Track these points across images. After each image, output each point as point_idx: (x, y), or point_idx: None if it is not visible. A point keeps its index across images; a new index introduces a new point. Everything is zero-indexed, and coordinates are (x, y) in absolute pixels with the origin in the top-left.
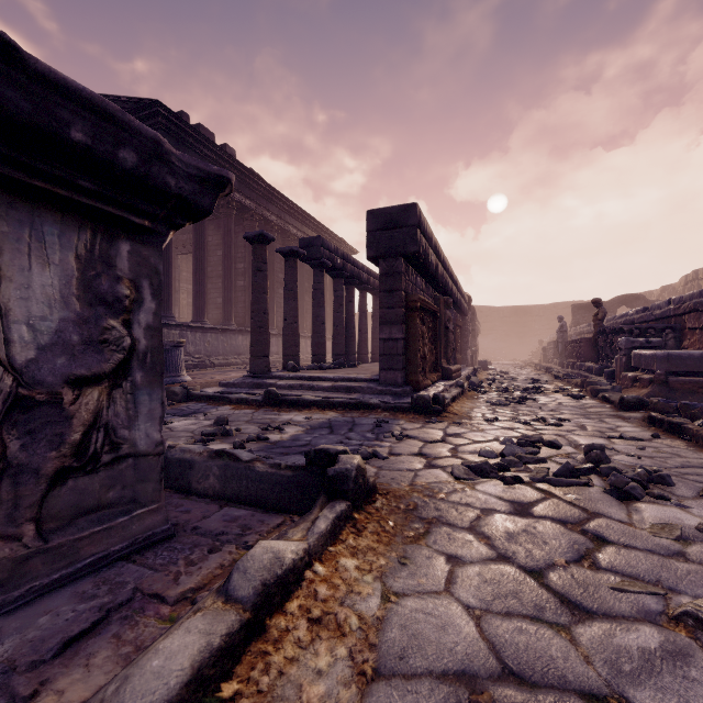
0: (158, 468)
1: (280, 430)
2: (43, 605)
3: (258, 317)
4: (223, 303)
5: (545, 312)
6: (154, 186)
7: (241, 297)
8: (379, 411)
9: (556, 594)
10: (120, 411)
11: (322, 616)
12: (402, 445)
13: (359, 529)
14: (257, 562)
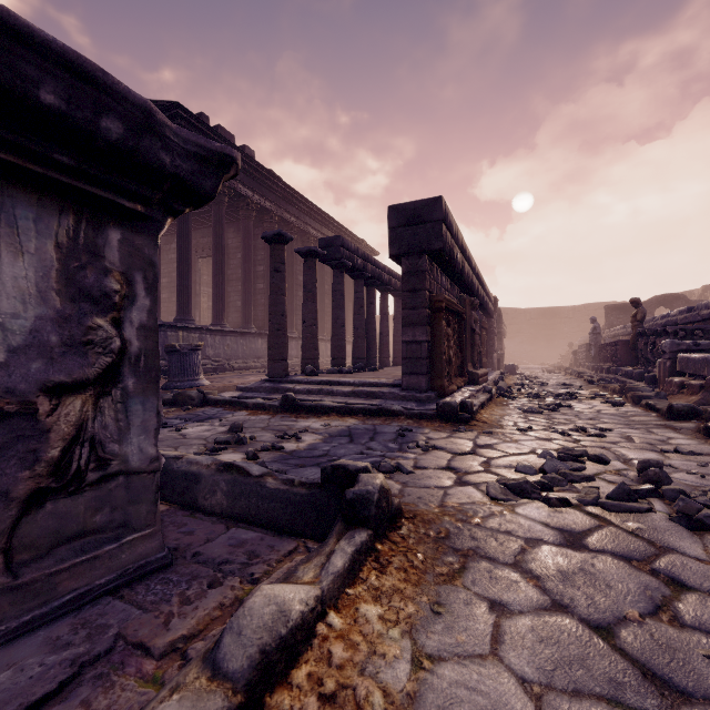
0: (153, 487)
1: (297, 438)
2: (7, 656)
3: (276, 320)
4: (242, 306)
5: (575, 314)
6: (145, 163)
7: (260, 300)
8: (402, 418)
9: (634, 663)
10: (108, 422)
11: (337, 691)
12: (428, 457)
13: (383, 564)
14: (256, 619)
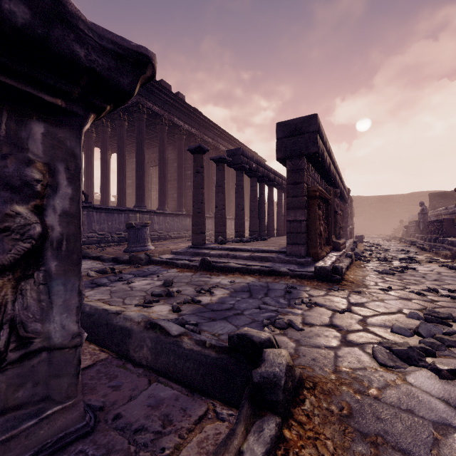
0: (74, 361)
1: (210, 292)
2: None
3: (197, 206)
4: (177, 197)
5: (404, 199)
6: (58, 54)
7: (188, 193)
8: (288, 278)
9: None
10: (30, 303)
11: None
12: (313, 313)
13: None
14: None
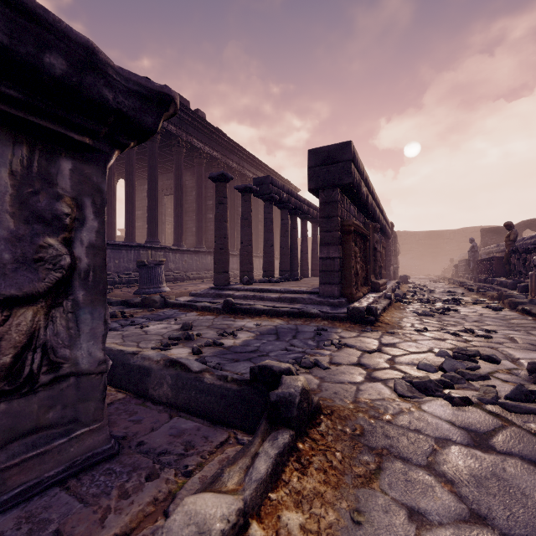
0: (101, 387)
1: (234, 335)
2: None
3: (220, 241)
4: (196, 231)
5: (455, 235)
6: (89, 98)
7: (210, 226)
8: (319, 320)
9: None
10: (60, 330)
11: None
12: (341, 354)
13: (304, 465)
14: None
